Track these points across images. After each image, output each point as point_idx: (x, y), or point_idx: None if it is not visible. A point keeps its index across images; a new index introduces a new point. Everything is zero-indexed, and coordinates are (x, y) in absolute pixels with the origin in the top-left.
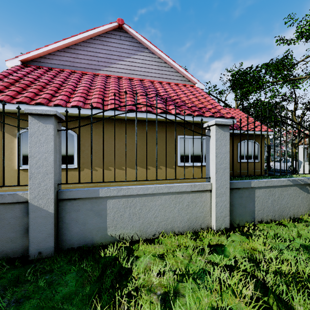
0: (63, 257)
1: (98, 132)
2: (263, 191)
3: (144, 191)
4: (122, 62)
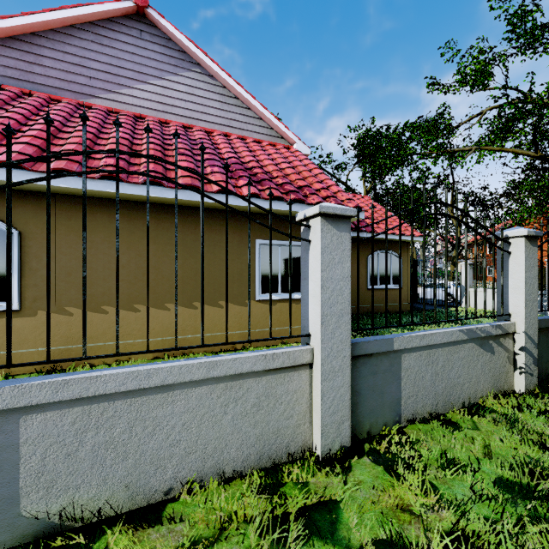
0: None
1: (74, 228)
2: (416, 357)
3: (138, 382)
4: (146, 86)
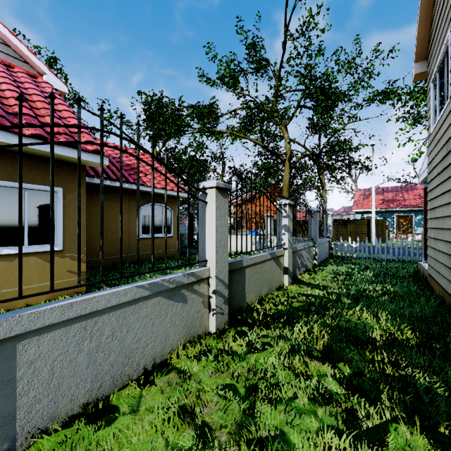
0: None
1: None
2: (55, 337)
3: None
4: None
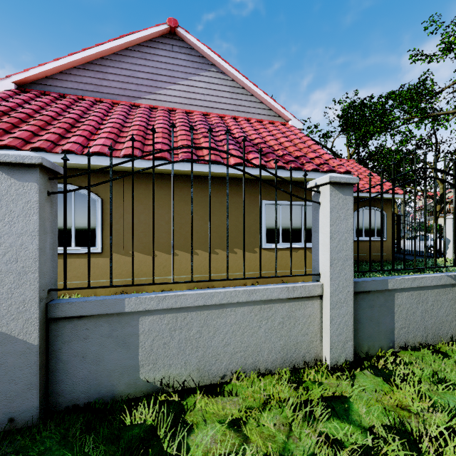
0: (55, 428)
1: (135, 195)
2: (407, 296)
3: (205, 300)
4: (176, 87)
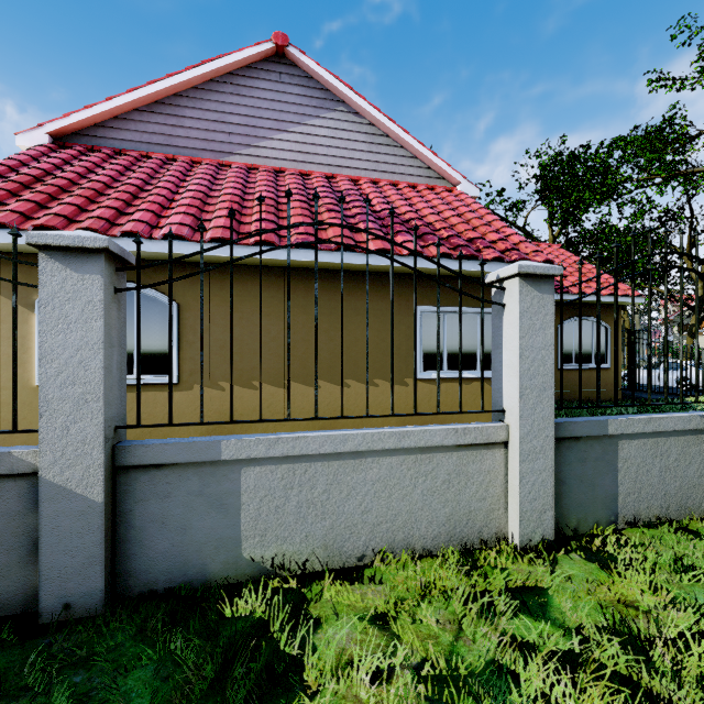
0: (127, 619)
1: (226, 298)
2: (638, 445)
3: (335, 446)
4: (285, 136)
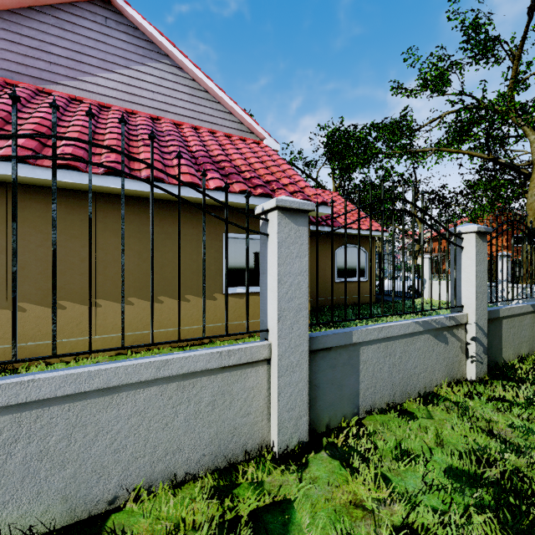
0: None
1: (27, 219)
2: (374, 349)
3: (77, 385)
4: (111, 75)
